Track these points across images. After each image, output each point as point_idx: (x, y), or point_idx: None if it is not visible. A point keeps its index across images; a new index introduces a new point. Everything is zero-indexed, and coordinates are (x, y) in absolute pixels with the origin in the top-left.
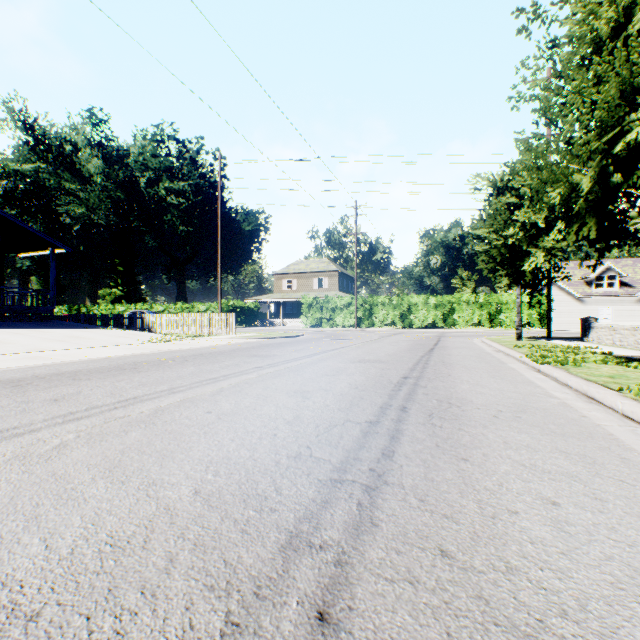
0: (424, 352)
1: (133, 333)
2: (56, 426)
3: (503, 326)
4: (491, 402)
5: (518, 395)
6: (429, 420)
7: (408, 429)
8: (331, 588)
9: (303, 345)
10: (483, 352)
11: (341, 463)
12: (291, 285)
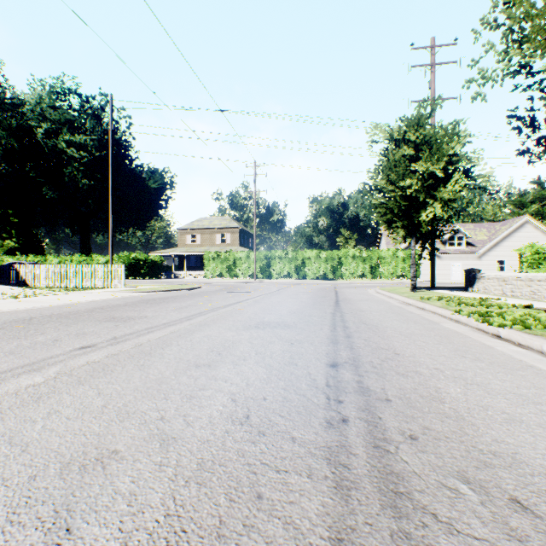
0: (332, 307)
1: None
2: None
3: (382, 277)
4: None
5: None
6: None
7: None
8: None
9: (193, 300)
10: (393, 306)
11: None
12: (195, 240)
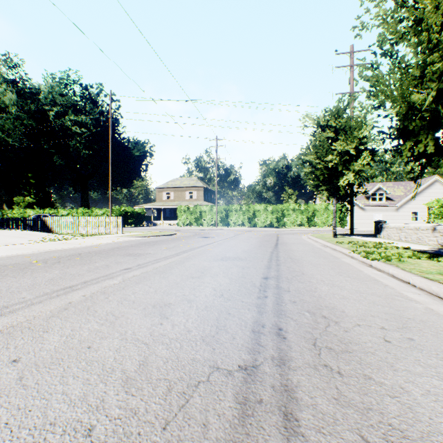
0: (272, 248)
1: (30, 233)
2: None
3: (316, 226)
4: (364, 312)
5: (380, 299)
6: (318, 356)
7: (301, 385)
8: None
9: (175, 243)
10: (315, 247)
11: None
12: (169, 196)
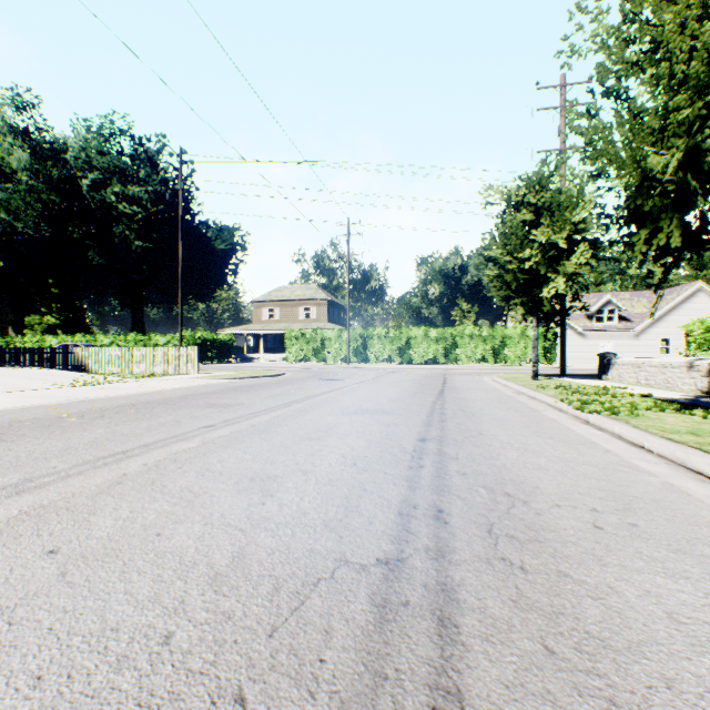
0: (434, 396)
1: (53, 373)
2: None
3: (508, 362)
4: (568, 488)
5: (595, 470)
6: (494, 547)
7: (465, 583)
8: None
9: (282, 388)
10: (503, 395)
11: None
12: (273, 314)
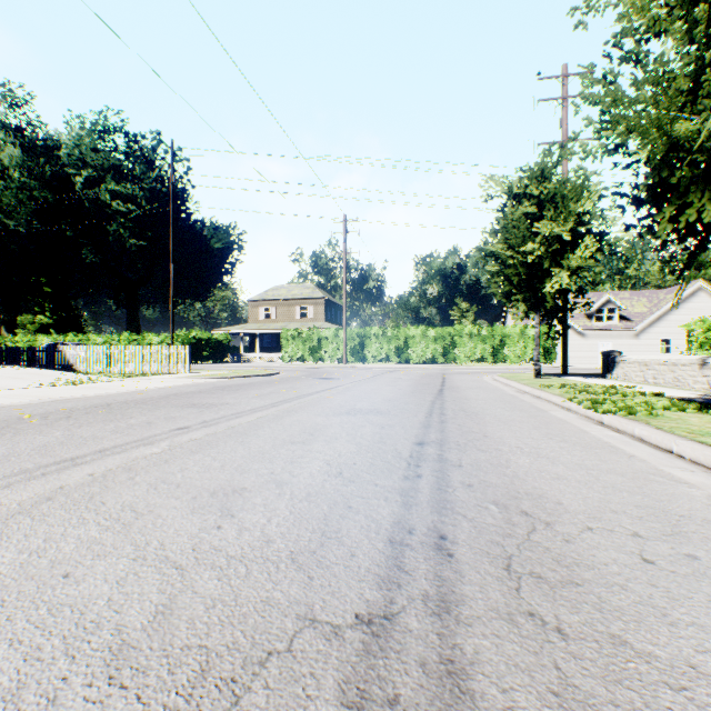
0: (433, 395)
1: (35, 372)
2: None
3: (507, 361)
4: (597, 504)
5: (624, 480)
6: (516, 594)
7: (482, 660)
8: None
9: (273, 387)
10: (505, 394)
11: None
12: (270, 314)
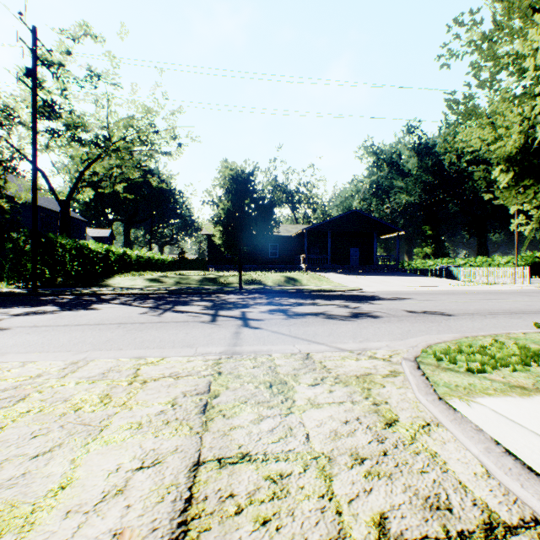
0: None
1: (444, 280)
2: (438, 301)
3: None
4: None
5: None
6: None
7: None
8: (493, 314)
9: None
10: None
11: (515, 312)
12: None
